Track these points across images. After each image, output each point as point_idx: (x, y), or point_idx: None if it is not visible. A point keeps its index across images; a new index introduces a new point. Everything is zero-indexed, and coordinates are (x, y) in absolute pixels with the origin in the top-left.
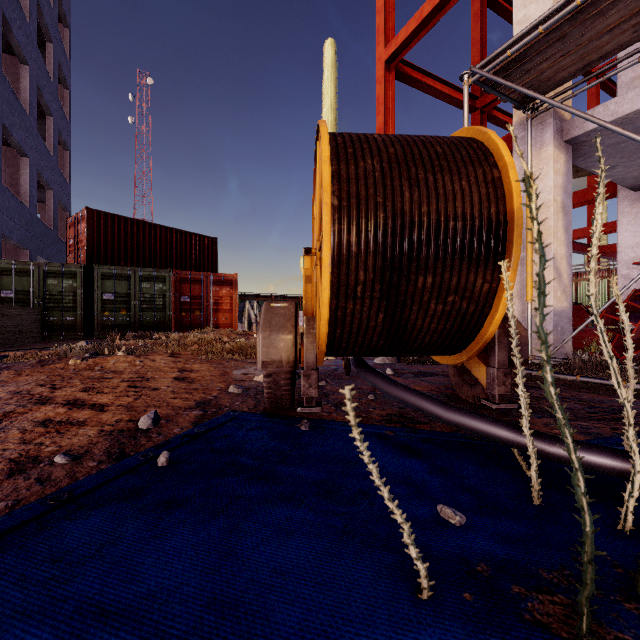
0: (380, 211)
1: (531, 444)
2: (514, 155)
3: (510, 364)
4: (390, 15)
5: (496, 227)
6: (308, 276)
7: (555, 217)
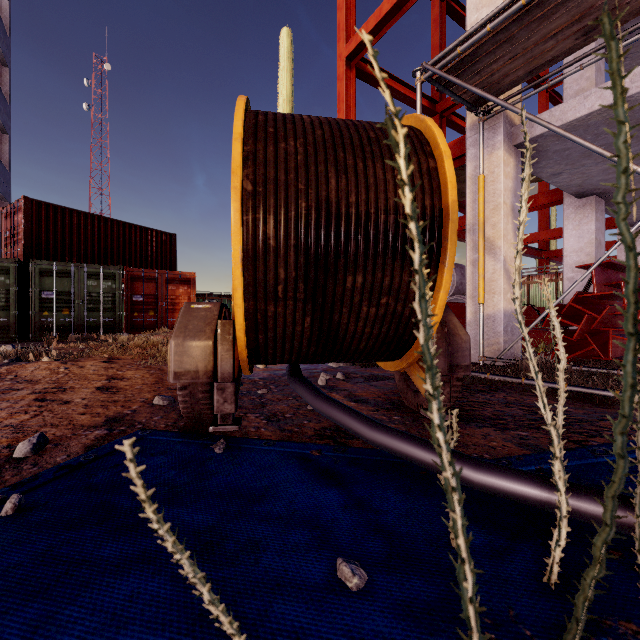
0: (302, 199)
1: None
2: (467, 157)
3: (451, 370)
4: (351, 12)
5: (431, 222)
6: None
7: (505, 220)
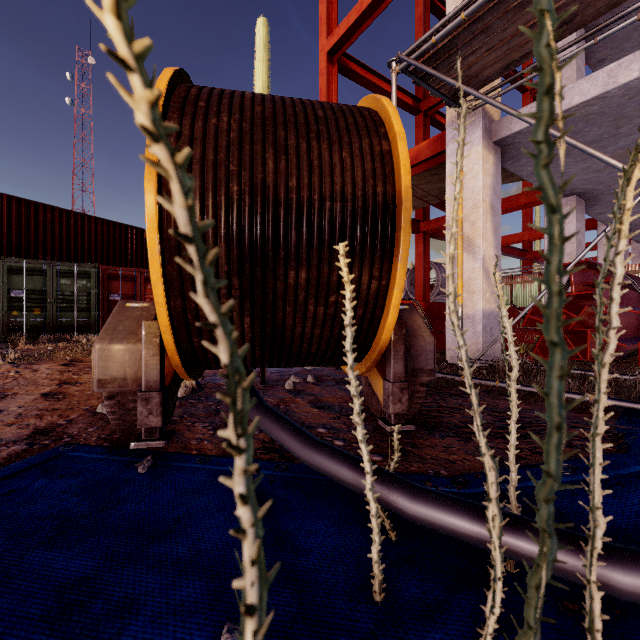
0: (233, 182)
1: (375, 513)
2: (447, 154)
3: (414, 375)
4: (333, 6)
5: (383, 211)
6: None
7: (484, 218)
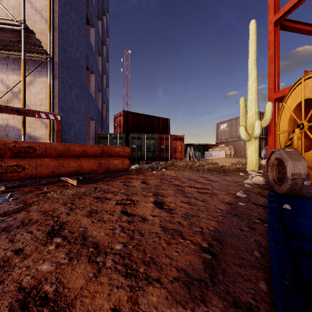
0: None
1: None
2: None
3: None
4: None
5: None
6: (299, 137)
7: None
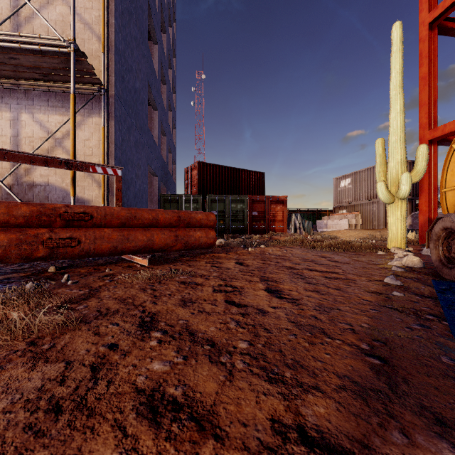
0: None
1: None
2: None
3: None
4: None
5: None
6: None
7: None
